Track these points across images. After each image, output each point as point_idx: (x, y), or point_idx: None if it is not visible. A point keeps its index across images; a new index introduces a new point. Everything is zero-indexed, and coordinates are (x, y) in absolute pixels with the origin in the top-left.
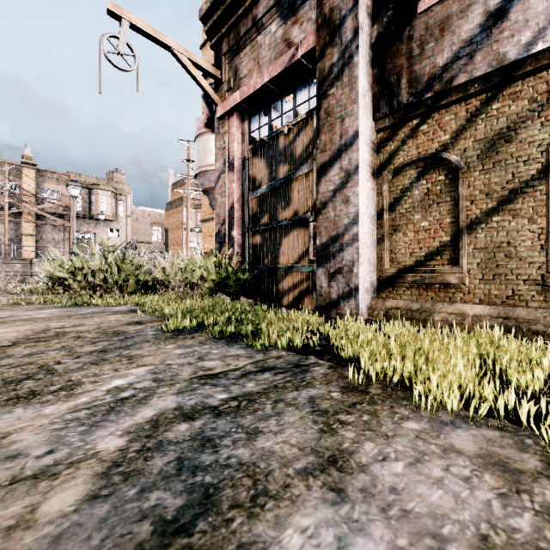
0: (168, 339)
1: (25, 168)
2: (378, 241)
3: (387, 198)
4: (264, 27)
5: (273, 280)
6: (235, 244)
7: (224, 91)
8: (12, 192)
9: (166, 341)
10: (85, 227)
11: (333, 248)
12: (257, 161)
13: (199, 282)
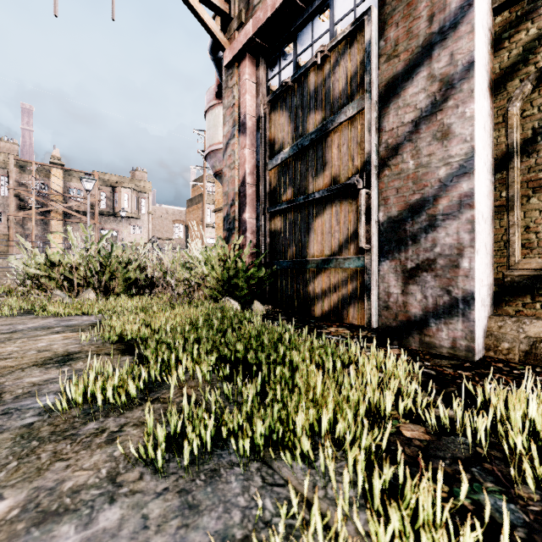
0: (45, 445)
1: (53, 168)
2: (497, 212)
3: (518, 129)
4: None
5: (300, 279)
6: (247, 230)
7: (234, 30)
8: (40, 190)
9: (27, 458)
10: (109, 224)
11: (414, 225)
12: (276, 116)
13: (200, 281)
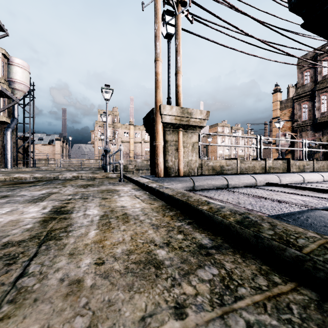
0: None
1: None
2: None
3: None
4: (308, 131)
5: None
6: None
7: (298, 137)
8: None
9: None
10: None
11: None
12: None
13: None
